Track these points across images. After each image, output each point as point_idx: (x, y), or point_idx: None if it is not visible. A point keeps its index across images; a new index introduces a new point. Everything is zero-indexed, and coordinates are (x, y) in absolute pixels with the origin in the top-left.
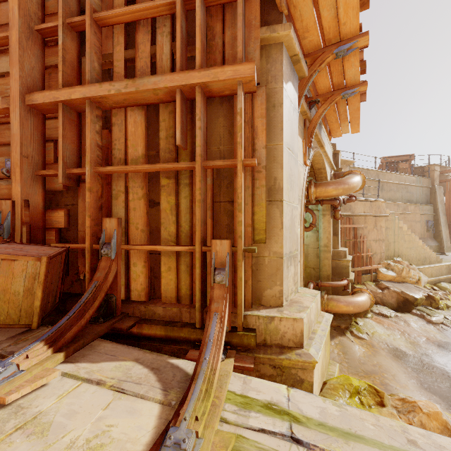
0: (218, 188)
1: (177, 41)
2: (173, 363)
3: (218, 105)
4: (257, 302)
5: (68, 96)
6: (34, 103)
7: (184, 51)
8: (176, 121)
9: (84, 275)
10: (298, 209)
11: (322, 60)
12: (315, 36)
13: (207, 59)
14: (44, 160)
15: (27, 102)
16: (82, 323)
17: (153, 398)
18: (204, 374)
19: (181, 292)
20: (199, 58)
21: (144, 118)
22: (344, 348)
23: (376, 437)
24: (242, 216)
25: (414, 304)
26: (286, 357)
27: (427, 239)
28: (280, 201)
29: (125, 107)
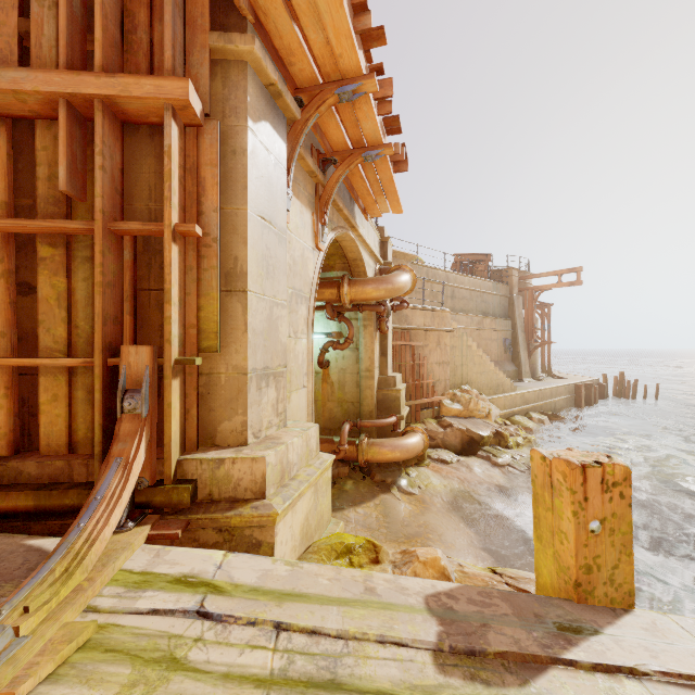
0: (147, 268)
1: (61, 20)
2: (33, 544)
3: (147, 138)
4: (209, 442)
5: None
6: None
7: (79, 40)
8: (59, 151)
9: None
10: (302, 311)
11: (321, 101)
12: (306, 65)
13: (124, 61)
14: None
15: None
16: None
17: None
18: (67, 547)
19: (77, 436)
20: (99, 55)
21: (6, 140)
22: (386, 509)
23: (325, 592)
24: (171, 310)
25: (481, 444)
26: (236, 513)
27: (504, 363)
28: (243, 291)
29: None
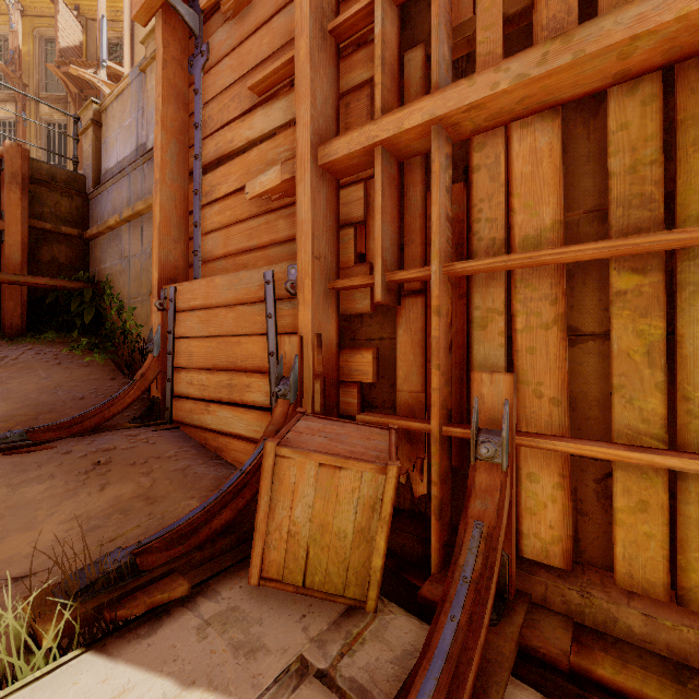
0: None
1: None
2: None
3: None
4: None
5: (395, 127)
6: (331, 160)
7: None
8: None
9: (406, 475)
10: None
11: None
12: None
13: None
14: (338, 261)
15: (320, 160)
16: (481, 638)
17: None
18: None
19: (687, 578)
20: None
21: (560, 136)
22: None
23: None
24: None
25: None
26: None
27: None
28: None
29: (505, 124)
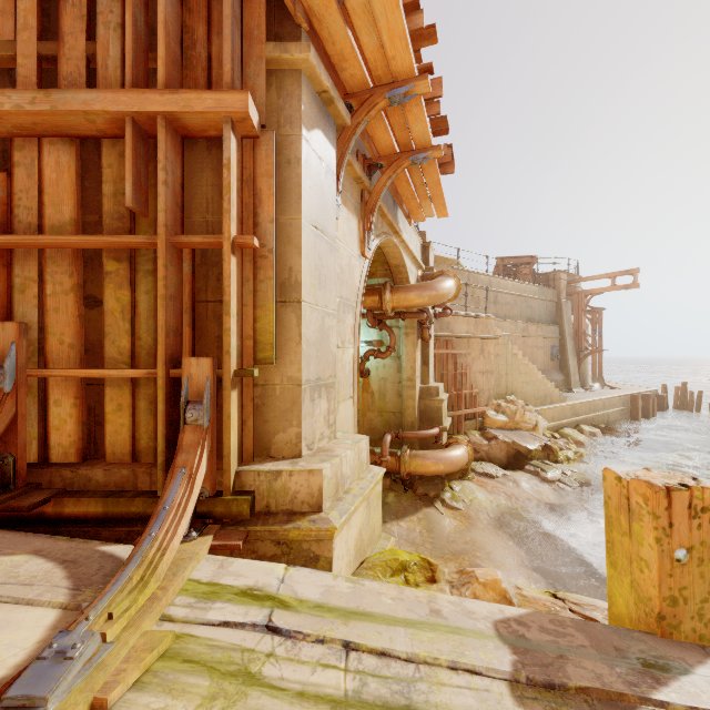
0: (204, 280)
1: (127, 41)
2: (106, 551)
3: (204, 151)
4: (264, 453)
5: None
6: None
7: (143, 59)
8: (125, 168)
9: None
10: (349, 320)
11: (371, 106)
12: (357, 70)
13: (183, 77)
14: None
15: None
16: None
17: (49, 602)
18: (141, 556)
19: (140, 445)
20: (162, 72)
21: (75, 159)
22: (430, 524)
23: (390, 612)
24: (230, 322)
25: (528, 458)
26: (294, 526)
27: (552, 372)
28: (297, 302)
29: (38, 137)
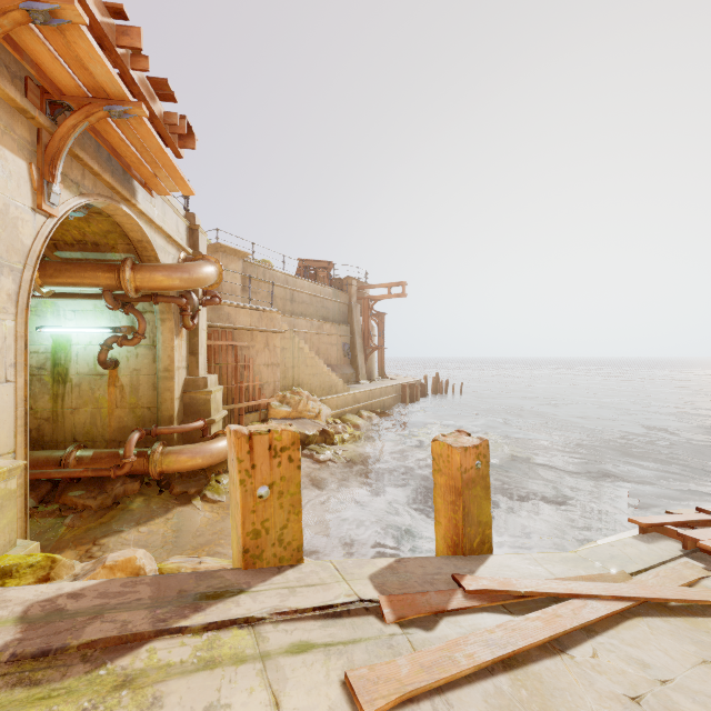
0: None
1: None
2: None
3: None
4: None
5: None
6: None
7: None
8: None
9: None
10: (3, 284)
11: None
12: None
13: None
14: None
15: None
16: None
17: None
18: None
19: None
20: None
21: None
22: (179, 522)
23: None
24: None
25: (306, 443)
26: None
27: (344, 366)
28: None
29: None
